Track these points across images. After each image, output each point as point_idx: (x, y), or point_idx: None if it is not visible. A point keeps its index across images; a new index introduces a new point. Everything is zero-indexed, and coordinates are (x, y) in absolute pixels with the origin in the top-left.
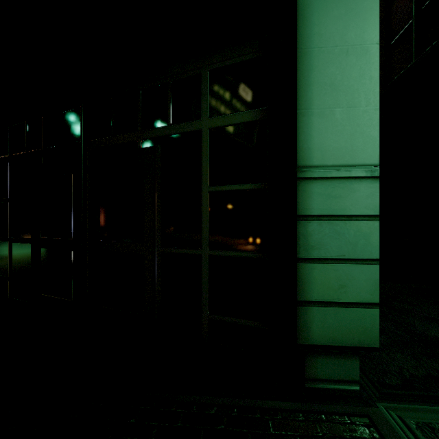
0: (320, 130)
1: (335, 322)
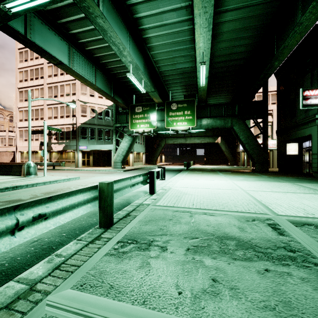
0: (313, 150)
1: (314, 169)
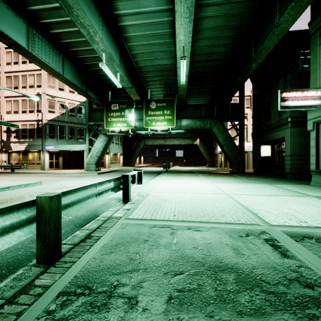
0: (286, 152)
1: (287, 170)
